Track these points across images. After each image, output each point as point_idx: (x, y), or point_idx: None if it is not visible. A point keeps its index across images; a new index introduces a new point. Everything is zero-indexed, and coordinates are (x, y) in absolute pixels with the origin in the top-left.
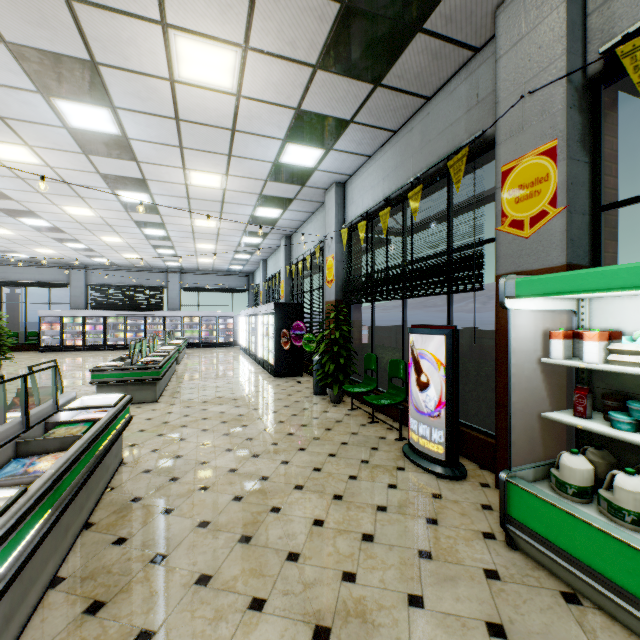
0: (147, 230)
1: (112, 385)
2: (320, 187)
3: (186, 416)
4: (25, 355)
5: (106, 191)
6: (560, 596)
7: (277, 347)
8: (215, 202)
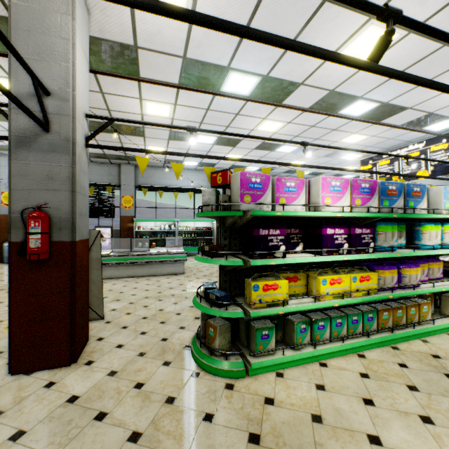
0: None
1: None
2: (4, 153)
3: None
4: None
5: None
6: None
7: None
8: None
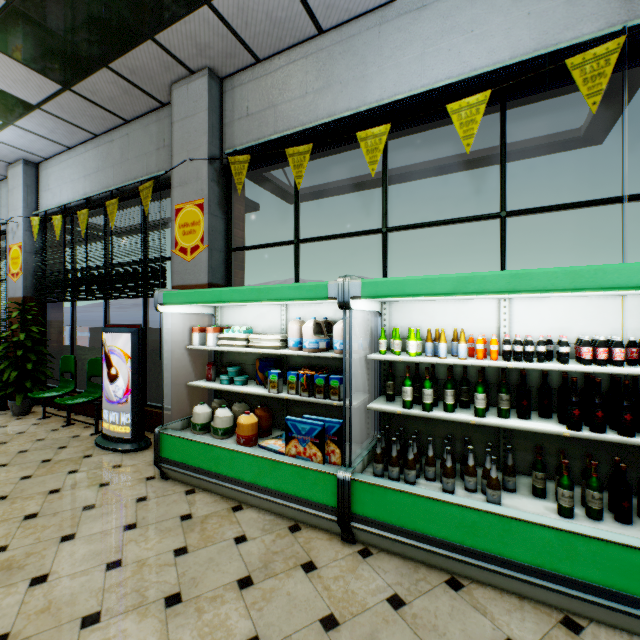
0: None
1: None
2: None
3: None
4: None
5: None
6: (184, 493)
7: None
8: None
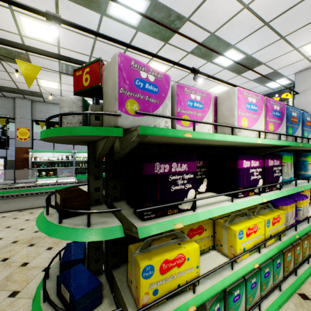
0: None
1: None
2: None
3: None
4: None
5: None
6: None
7: None
8: None
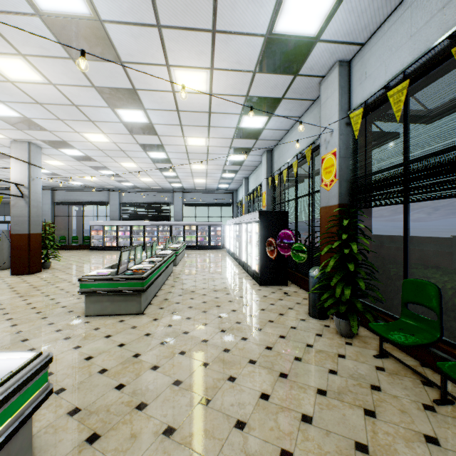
0: (151, 153)
1: (99, 295)
2: (316, 74)
3: (162, 344)
4: (80, 253)
5: (108, 111)
6: None
7: (262, 255)
8: (202, 113)
